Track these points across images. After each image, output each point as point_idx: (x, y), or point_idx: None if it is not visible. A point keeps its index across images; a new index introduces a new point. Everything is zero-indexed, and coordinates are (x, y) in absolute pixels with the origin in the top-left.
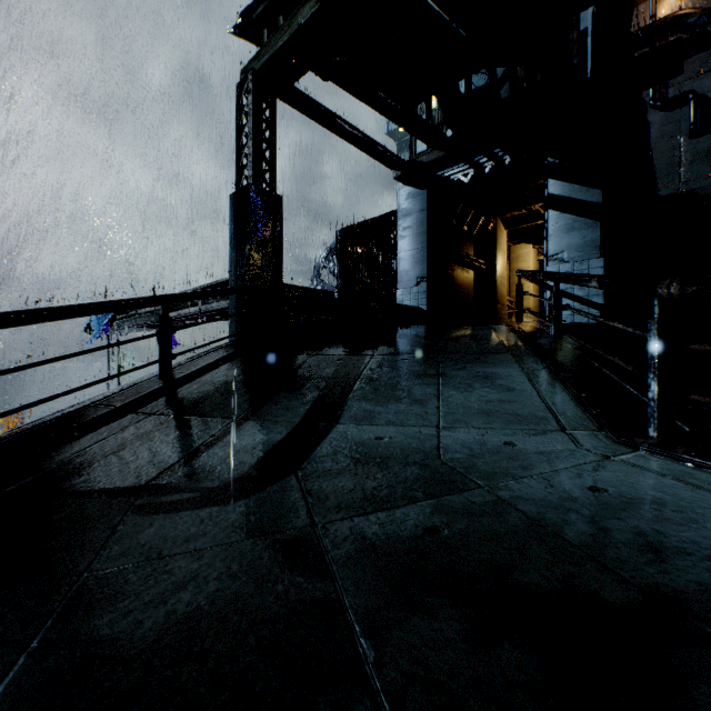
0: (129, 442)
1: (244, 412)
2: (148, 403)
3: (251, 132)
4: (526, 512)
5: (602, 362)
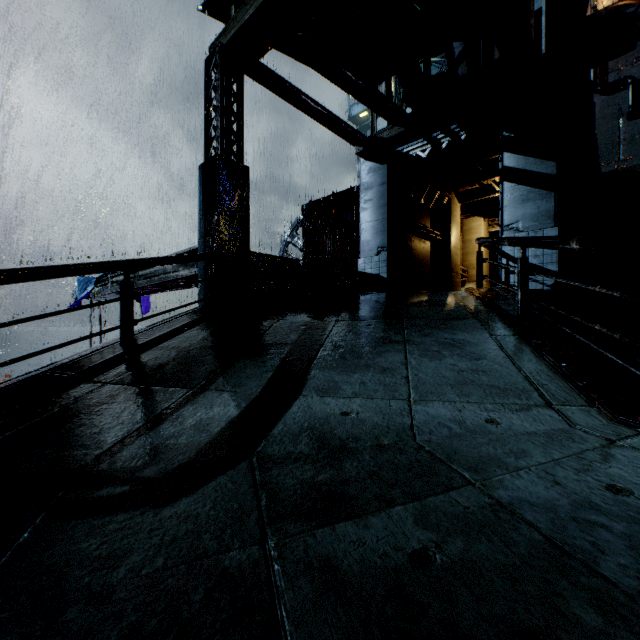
0: (74, 416)
1: (203, 381)
2: (104, 371)
3: (219, 105)
4: (538, 527)
5: (574, 328)
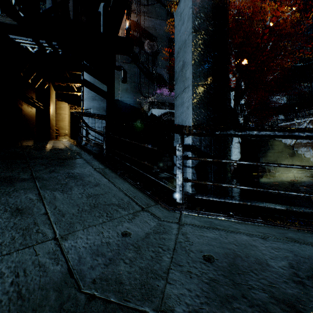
0: None
1: None
2: None
3: None
4: None
5: (130, 163)
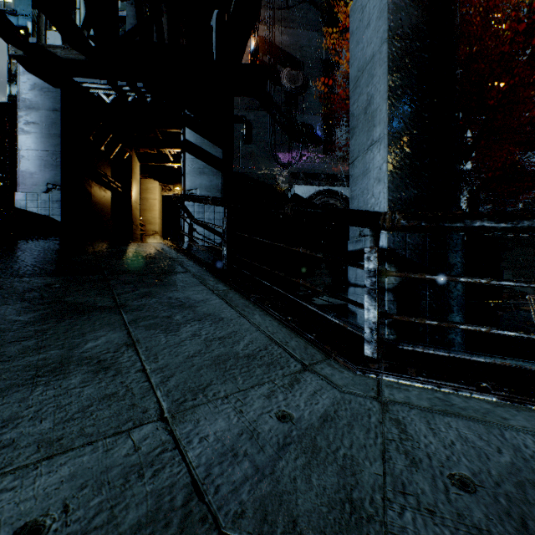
0: None
1: None
2: None
3: None
4: None
5: (270, 281)
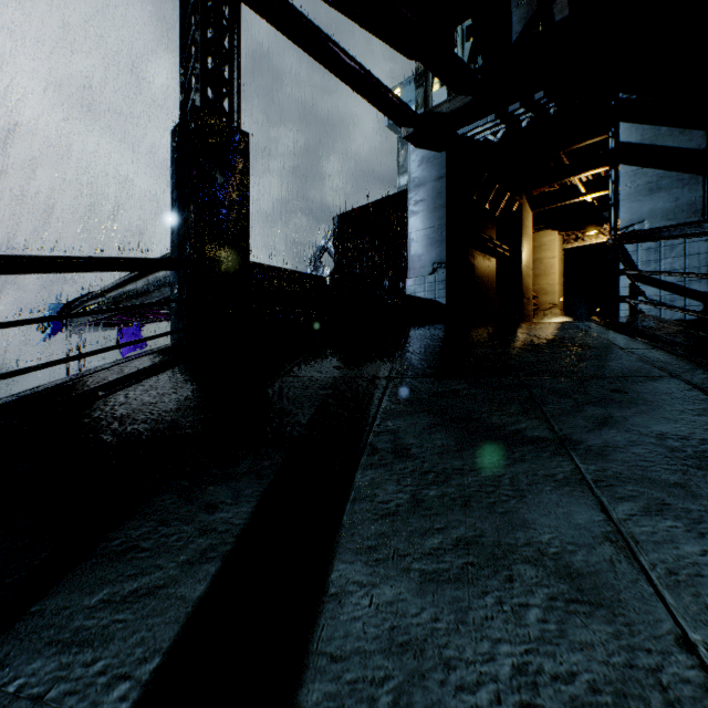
0: None
1: None
2: None
3: (198, 31)
4: None
5: None
